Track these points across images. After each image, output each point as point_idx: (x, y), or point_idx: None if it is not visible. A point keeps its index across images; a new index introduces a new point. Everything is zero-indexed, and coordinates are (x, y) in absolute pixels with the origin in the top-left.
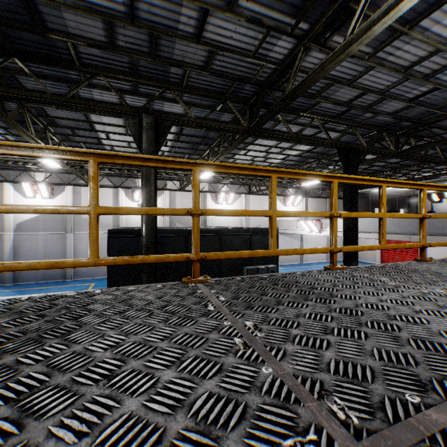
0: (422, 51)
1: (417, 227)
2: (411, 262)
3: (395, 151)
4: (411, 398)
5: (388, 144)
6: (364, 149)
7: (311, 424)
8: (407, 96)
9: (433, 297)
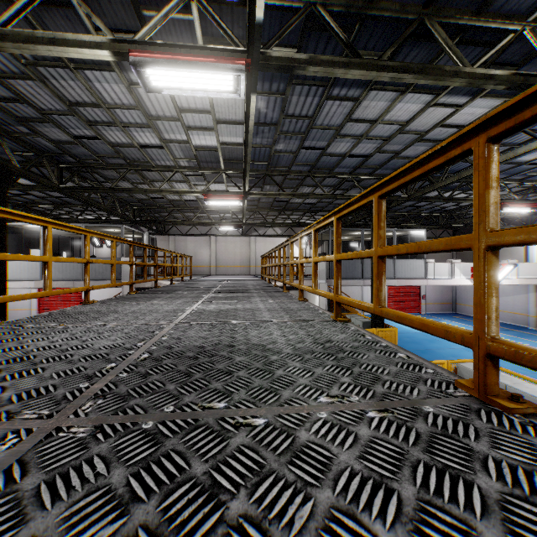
0: (87, 96)
1: (81, 272)
2: (78, 306)
3: (59, 185)
4: (84, 385)
5: (50, 175)
6: (17, 170)
7: (9, 433)
8: (72, 131)
9: (96, 329)
